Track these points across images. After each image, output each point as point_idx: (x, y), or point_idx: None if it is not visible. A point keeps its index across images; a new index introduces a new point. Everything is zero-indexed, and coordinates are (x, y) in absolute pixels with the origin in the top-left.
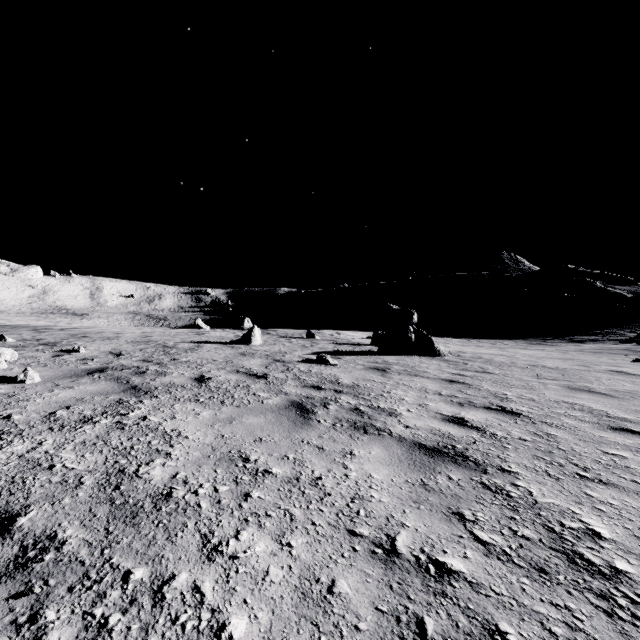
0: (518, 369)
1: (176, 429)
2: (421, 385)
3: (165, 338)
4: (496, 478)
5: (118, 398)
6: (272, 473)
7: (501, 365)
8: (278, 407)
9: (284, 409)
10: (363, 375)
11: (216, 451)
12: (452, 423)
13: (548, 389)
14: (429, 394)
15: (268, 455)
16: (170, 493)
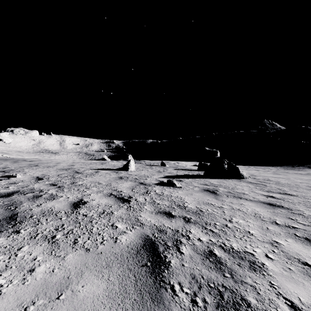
0: (307, 191)
1: None
2: (252, 210)
3: (81, 166)
4: None
5: None
6: None
7: (290, 187)
8: (129, 251)
9: (134, 255)
10: (201, 198)
11: None
12: None
13: None
14: (267, 223)
15: None
16: None
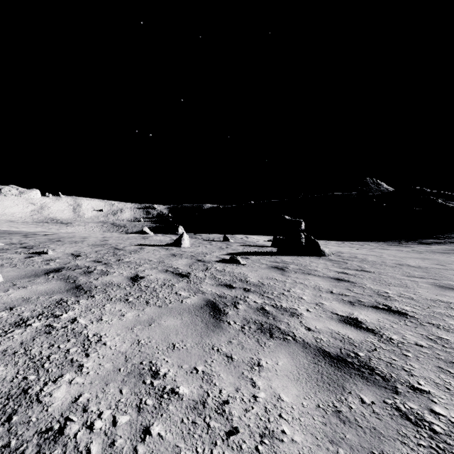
0: (389, 268)
1: (98, 333)
2: (314, 283)
3: (118, 242)
4: (410, 401)
5: (59, 298)
6: (178, 394)
7: (374, 264)
8: (194, 307)
9: (199, 309)
10: (266, 274)
11: (128, 362)
12: (348, 325)
13: (420, 287)
14: (322, 292)
15: (178, 367)
16: (63, 428)
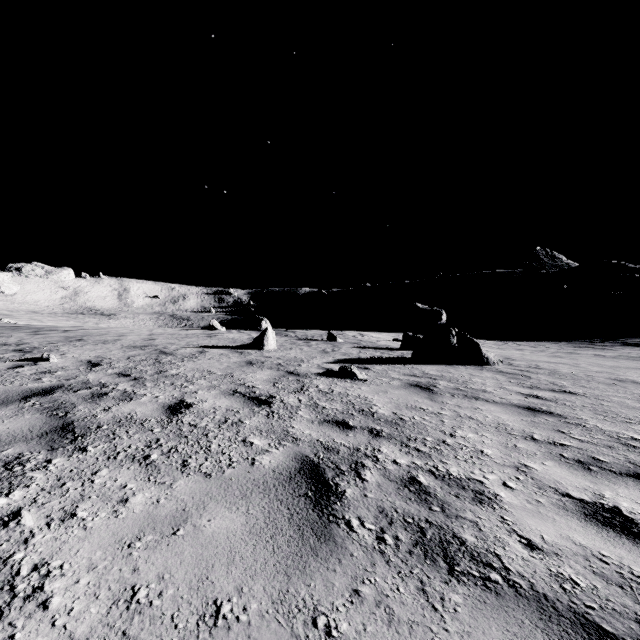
0: (605, 386)
1: (45, 562)
2: (494, 418)
3: (169, 341)
4: None
5: (16, 453)
6: None
7: (576, 379)
8: (276, 477)
9: (286, 483)
10: (404, 398)
11: None
12: (611, 529)
13: None
14: (517, 439)
15: None
16: None
